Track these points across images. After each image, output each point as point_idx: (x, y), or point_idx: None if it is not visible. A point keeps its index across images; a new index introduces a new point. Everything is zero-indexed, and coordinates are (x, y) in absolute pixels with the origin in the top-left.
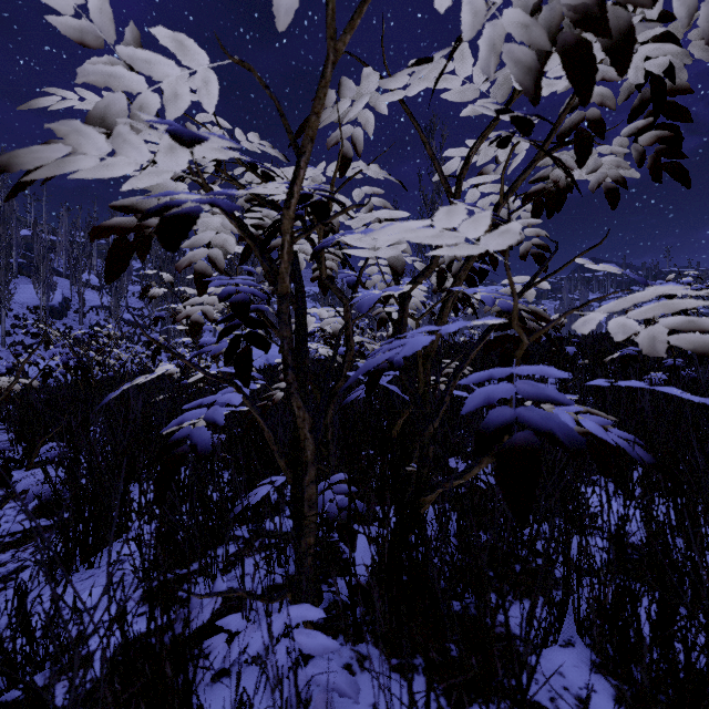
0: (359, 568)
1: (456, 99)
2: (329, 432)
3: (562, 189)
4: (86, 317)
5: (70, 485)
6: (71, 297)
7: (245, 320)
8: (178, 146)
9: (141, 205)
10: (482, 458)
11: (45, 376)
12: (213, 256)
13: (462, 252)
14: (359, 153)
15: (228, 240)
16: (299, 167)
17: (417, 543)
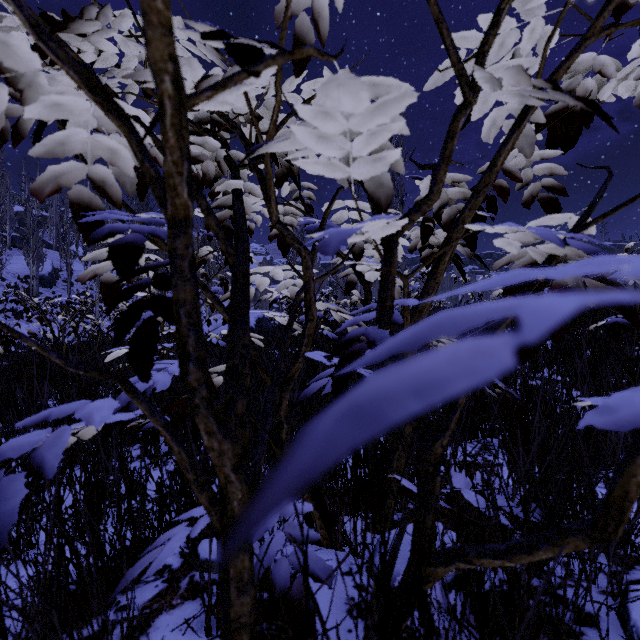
0: None
1: None
2: (283, 430)
3: (584, 113)
4: (74, 286)
5: None
6: (60, 267)
7: (130, 274)
8: None
9: None
10: (562, 537)
11: (8, 343)
12: (99, 178)
13: None
14: (323, 38)
15: (120, 153)
16: None
17: None
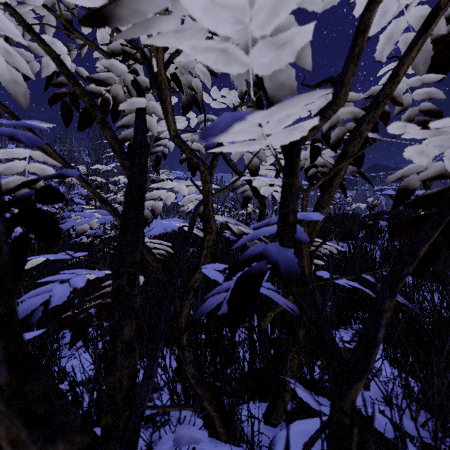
0: None
1: None
2: (184, 336)
3: None
4: None
5: None
6: None
7: None
8: None
9: None
10: None
11: None
12: None
13: None
14: None
15: None
16: None
17: None
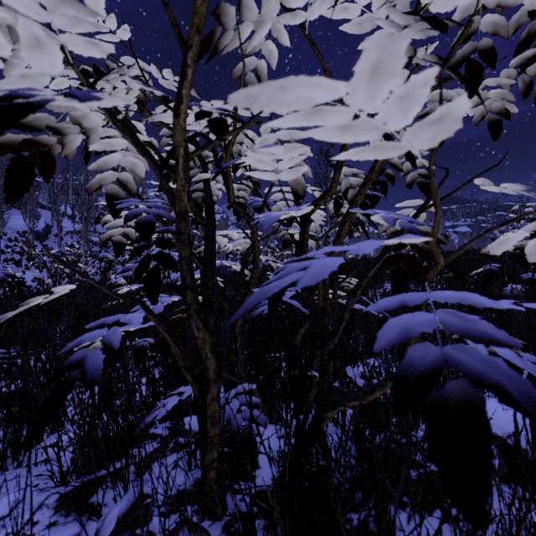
0: (263, 472)
1: (355, 30)
2: (238, 341)
3: None
4: (63, 239)
5: (0, 391)
6: (52, 224)
7: (149, 240)
8: (44, 38)
9: (37, 123)
10: (385, 381)
11: (19, 286)
12: (124, 179)
13: (376, 154)
14: None
15: (138, 164)
16: (186, 65)
17: (317, 458)
